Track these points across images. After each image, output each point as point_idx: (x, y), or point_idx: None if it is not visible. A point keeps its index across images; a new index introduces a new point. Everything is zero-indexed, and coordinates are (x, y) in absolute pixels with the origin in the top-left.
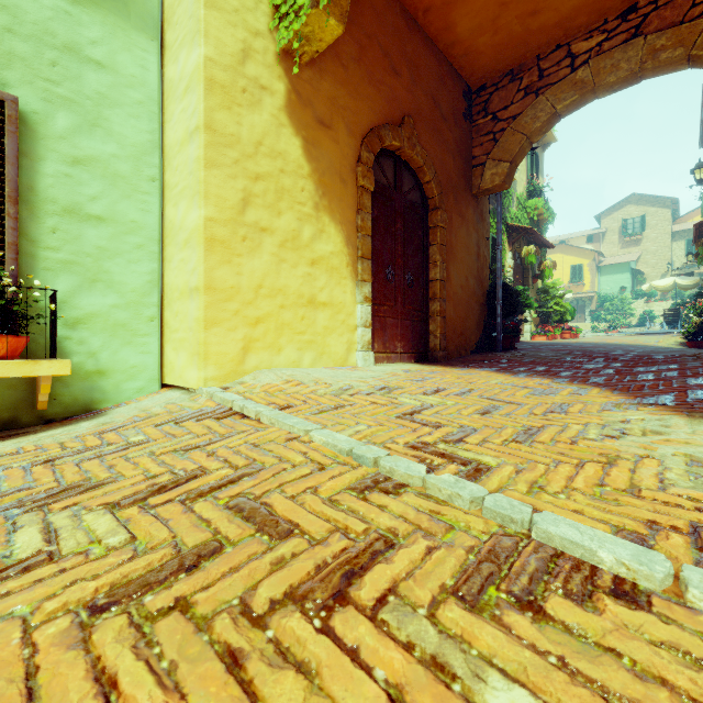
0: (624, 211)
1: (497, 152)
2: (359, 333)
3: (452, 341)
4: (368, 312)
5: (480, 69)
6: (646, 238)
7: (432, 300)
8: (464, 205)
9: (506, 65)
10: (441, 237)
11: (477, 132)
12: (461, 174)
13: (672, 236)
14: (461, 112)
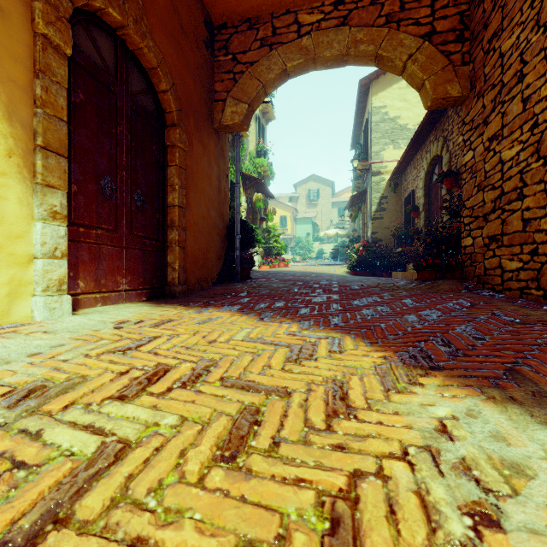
0: (309, 184)
1: (236, 91)
2: (39, 267)
3: (193, 273)
4: (59, 235)
5: (221, 3)
6: (320, 204)
7: (169, 228)
8: (205, 135)
9: (245, 10)
10: (180, 159)
11: (218, 67)
12: (203, 102)
13: (332, 205)
14: (203, 39)
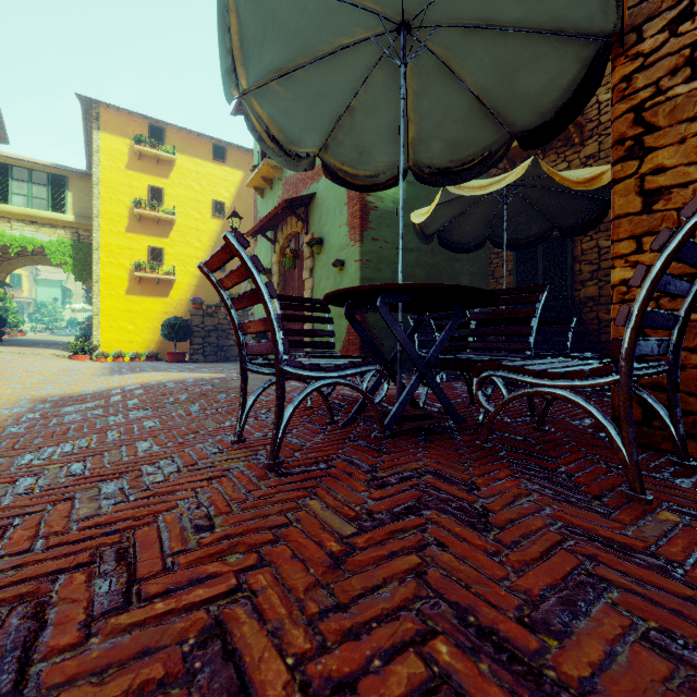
0: None
1: (1, 268)
2: None
3: None
4: None
5: None
6: None
7: None
8: None
9: None
10: None
11: None
12: None
13: None
14: None
